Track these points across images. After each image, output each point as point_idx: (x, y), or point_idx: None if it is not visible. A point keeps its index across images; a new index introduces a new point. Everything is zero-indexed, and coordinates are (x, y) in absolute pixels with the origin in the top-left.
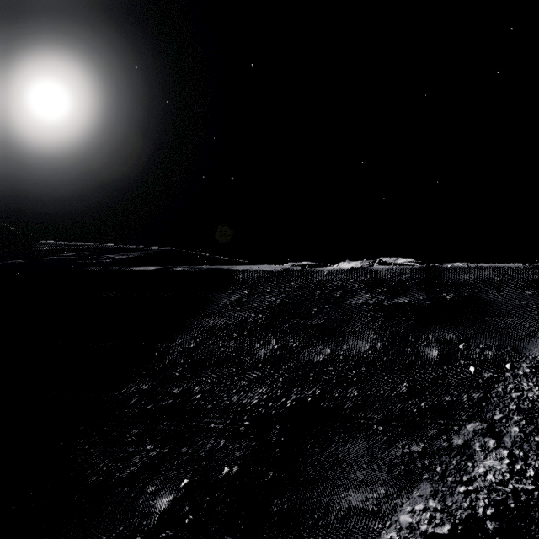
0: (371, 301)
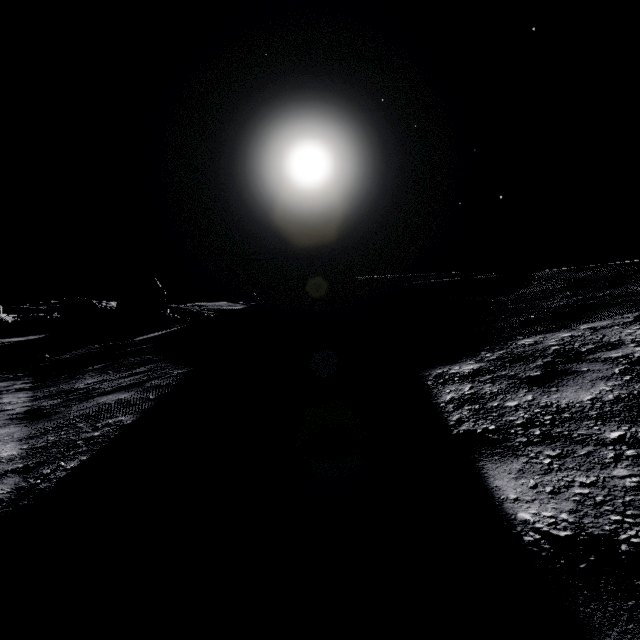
0: None
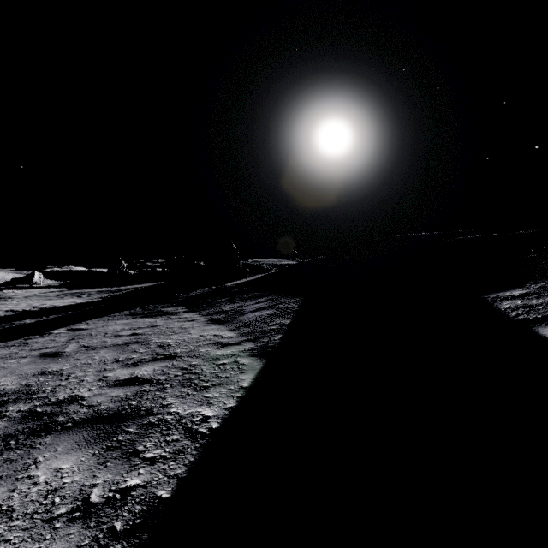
0: None
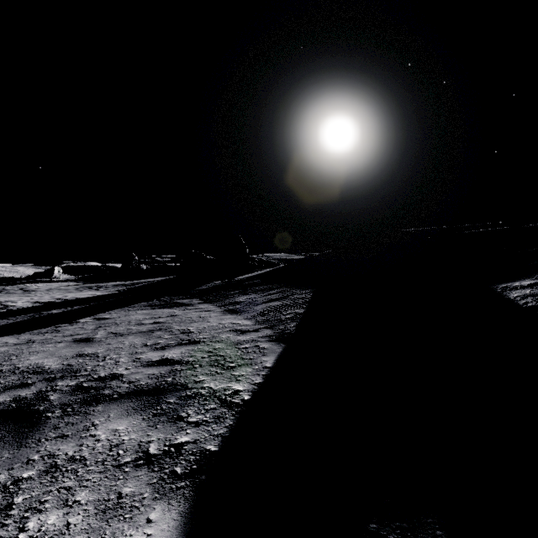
0: None
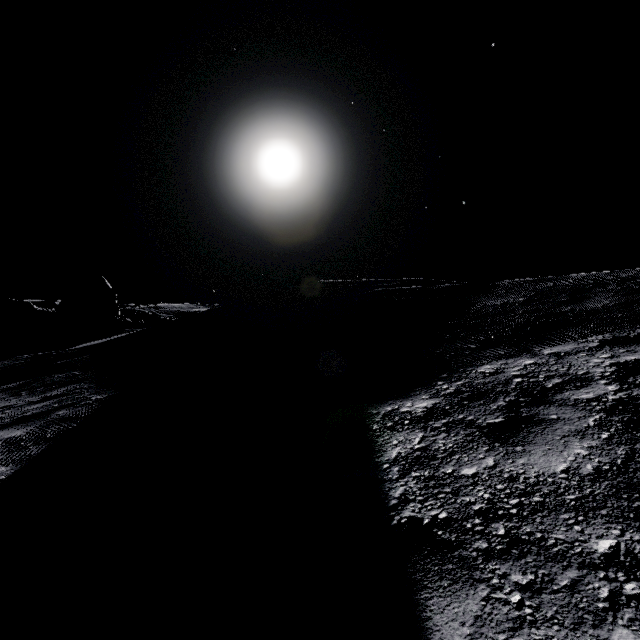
0: (619, 288)
